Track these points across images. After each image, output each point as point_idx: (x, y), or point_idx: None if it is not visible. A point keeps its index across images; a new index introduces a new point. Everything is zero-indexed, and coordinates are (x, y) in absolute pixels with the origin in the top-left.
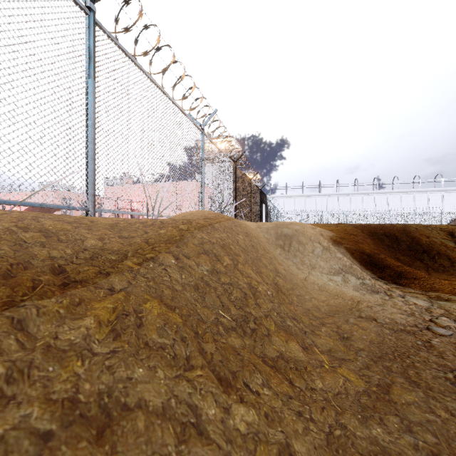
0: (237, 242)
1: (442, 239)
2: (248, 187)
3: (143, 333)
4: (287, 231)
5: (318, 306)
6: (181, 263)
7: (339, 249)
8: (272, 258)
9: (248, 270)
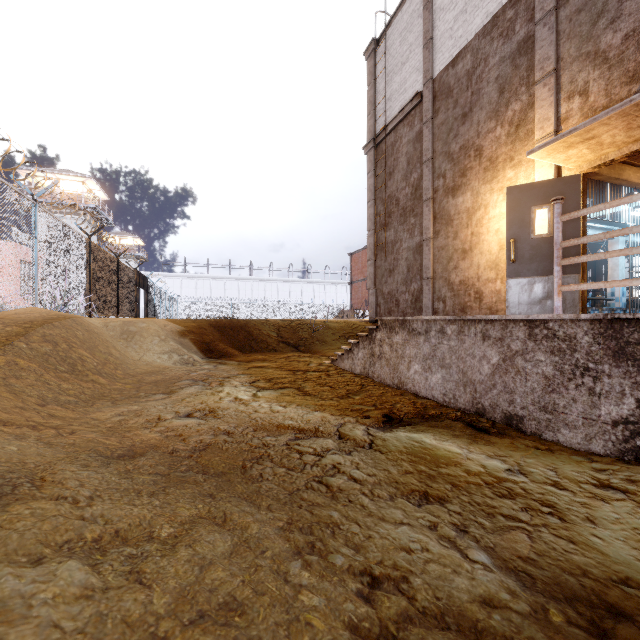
0: (76, 335)
1: (269, 331)
2: (113, 266)
3: (20, 366)
4: (133, 326)
5: (138, 372)
6: (31, 345)
7: (184, 339)
8: (110, 346)
9: (81, 350)
